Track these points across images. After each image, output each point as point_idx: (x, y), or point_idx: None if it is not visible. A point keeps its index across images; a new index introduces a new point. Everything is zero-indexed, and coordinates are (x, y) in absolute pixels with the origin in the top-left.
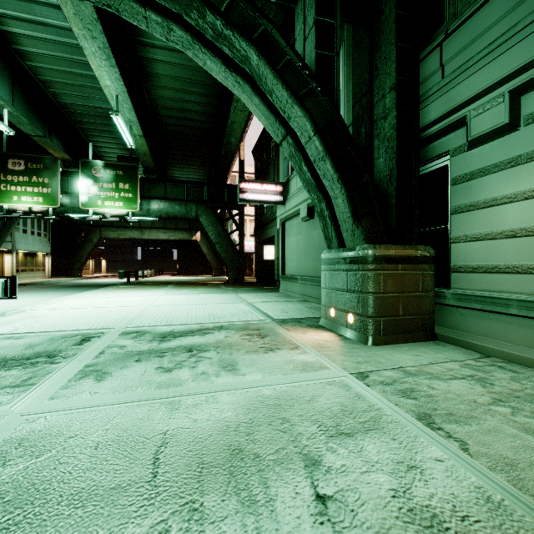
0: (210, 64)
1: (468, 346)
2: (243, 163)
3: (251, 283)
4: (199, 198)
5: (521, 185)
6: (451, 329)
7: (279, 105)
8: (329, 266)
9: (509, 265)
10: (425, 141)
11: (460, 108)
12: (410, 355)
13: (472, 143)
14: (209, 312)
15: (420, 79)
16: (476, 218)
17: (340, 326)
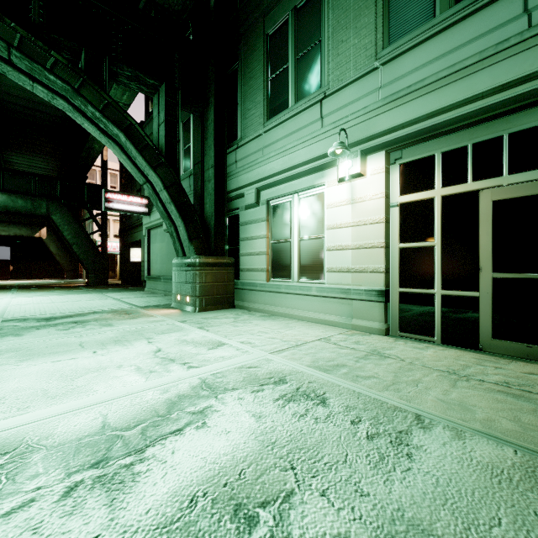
0: (87, 126)
1: (246, 308)
2: (106, 164)
3: (116, 284)
4: (51, 193)
5: (260, 232)
6: (241, 301)
7: (140, 166)
8: (177, 268)
9: (257, 268)
10: (230, 199)
11: (242, 187)
12: (215, 314)
13: (246, 207)
14: (79, 306)
15: (228, 163)
16: (248, 244)
17: (183, 305)
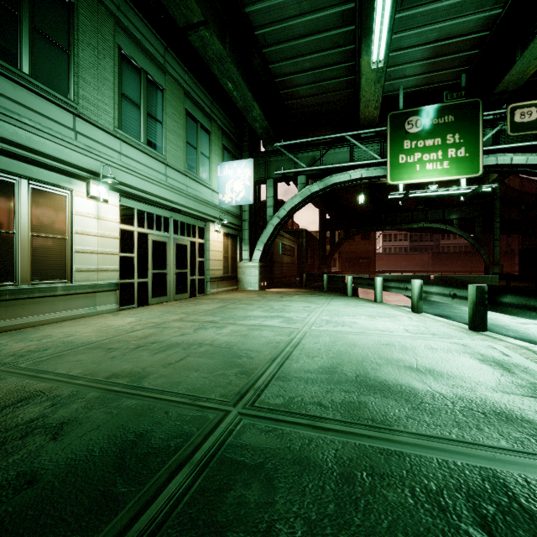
0: None
1: None
2: None
3: None
4: None
5: None
6: None
7: None
8: None
9: None
10: None
11: None
12: None
13: None
14: None
15: None
16: None
17: None
